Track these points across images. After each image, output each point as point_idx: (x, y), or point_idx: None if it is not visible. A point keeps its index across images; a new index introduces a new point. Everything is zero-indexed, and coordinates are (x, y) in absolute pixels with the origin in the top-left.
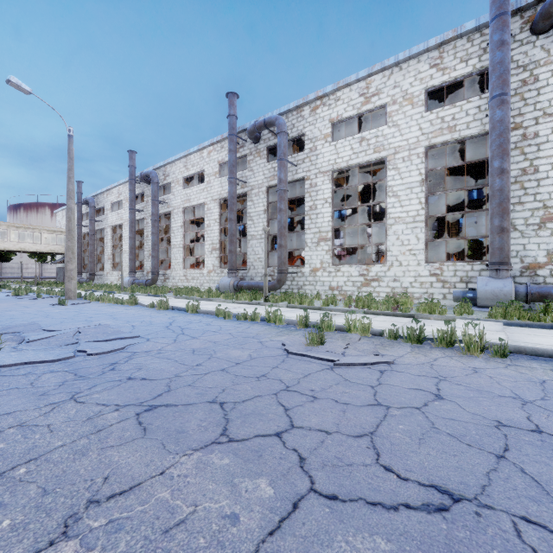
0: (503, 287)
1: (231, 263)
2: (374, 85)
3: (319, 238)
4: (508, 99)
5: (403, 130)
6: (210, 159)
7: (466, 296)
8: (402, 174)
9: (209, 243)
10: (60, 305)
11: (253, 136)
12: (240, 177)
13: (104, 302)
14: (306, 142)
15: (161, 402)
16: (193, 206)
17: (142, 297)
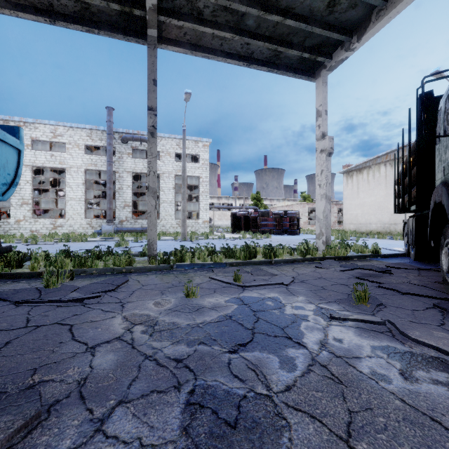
0: (110, 228)
1: None
2: (59, 131)
3: (22, 202)
4: (112, 164)
5: (74, 158)
6: None
7: (99, 232)
8: (74, 178)
9: None
10: None
11: None
12: None
13: None
14: None
15: None
16: None
17: None
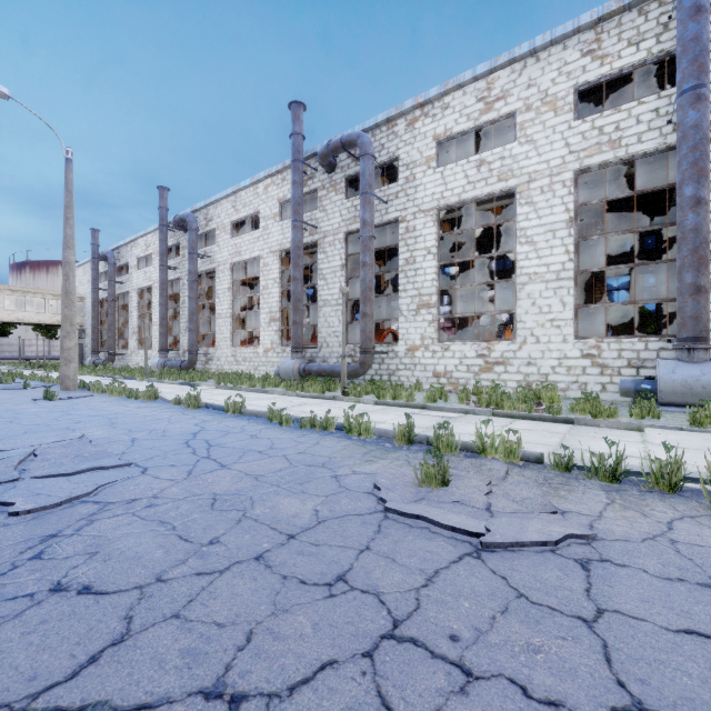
0: (700, 375)
1: (295, 339)
2: (499, 84)
3: (419, 303)
4: (707, 94)
5: (541, 148)
6: (267, 196)
7: (640, 388)
8: (539, 212)
9: (266, 311)
10: (46, 400)
11: (326, 163)
12: (308, 220)
13: (112, 395)
14: (400, 168)
15: (82, 694)
16: (244, 260)
17: (170, 387)
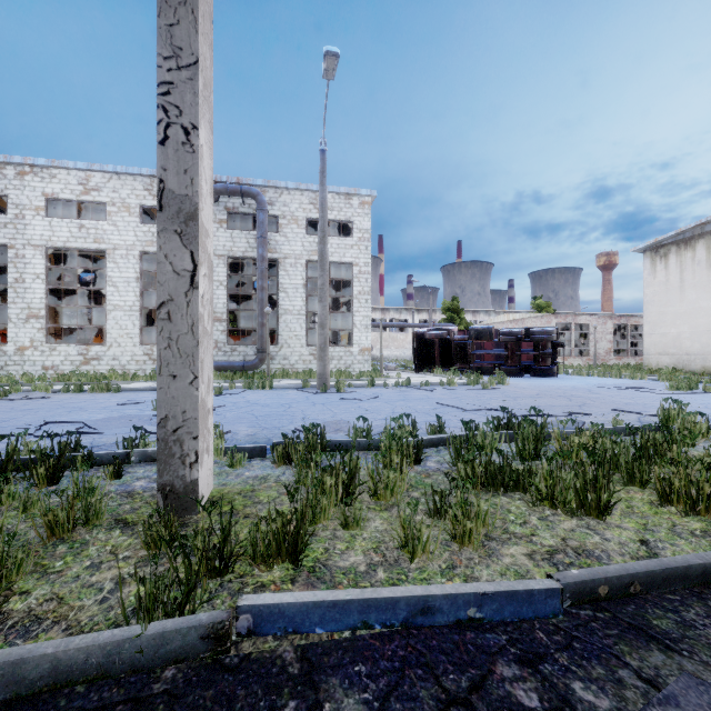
0: None
1: None
2: (95, 180)
3: (29, 314)
4: None
5: (122, 232)
6: None
7: None
8: (121, 269)
9: None
10: None
11: None
12: None
13: None
14: (10, 205)
15: None
16: None
17: None
